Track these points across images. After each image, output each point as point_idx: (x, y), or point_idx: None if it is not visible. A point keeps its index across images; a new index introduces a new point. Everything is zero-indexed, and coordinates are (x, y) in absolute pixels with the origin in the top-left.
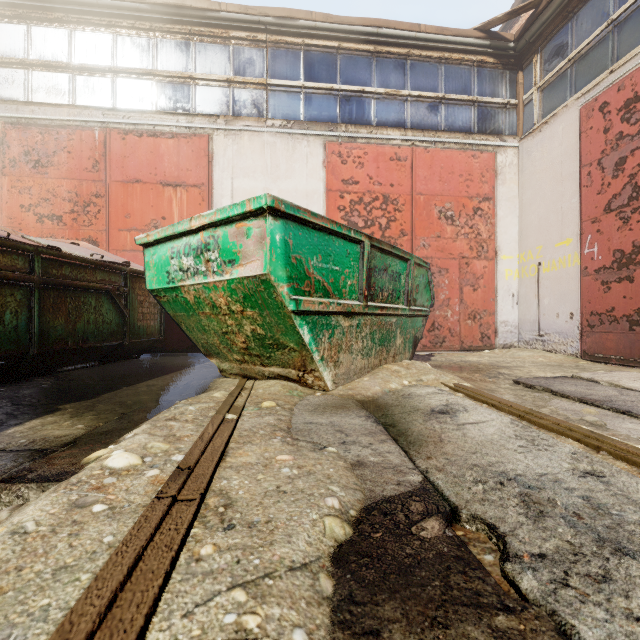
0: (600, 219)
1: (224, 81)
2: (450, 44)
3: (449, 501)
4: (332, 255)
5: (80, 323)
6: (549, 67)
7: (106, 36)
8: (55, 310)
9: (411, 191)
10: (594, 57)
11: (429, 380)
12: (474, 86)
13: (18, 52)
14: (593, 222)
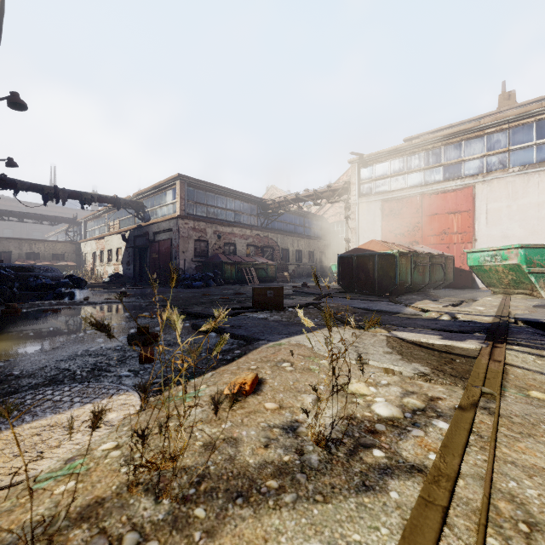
0: None
1: (481, 156)
2: None
3: None
4: (544, 254)
5: (435, 275)
6: None
7: (420, 155)
8: (432, 271)
9: None
10: None
11: None
12: None
13: (386, 173)
14: None
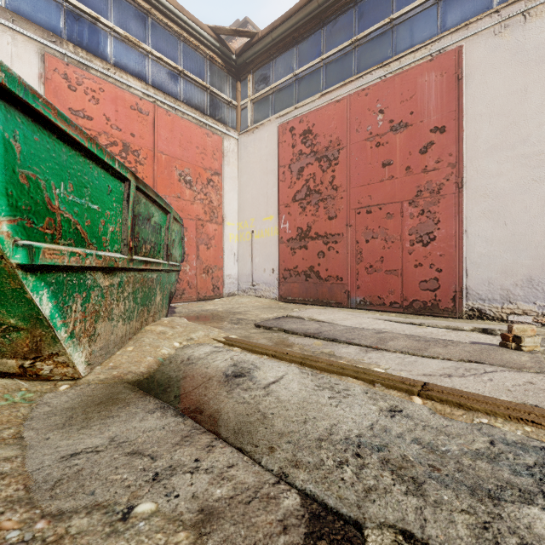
0: (290, 205)
1: None
2: (189, 27)
3: (343, 516)
4: (89, 187)
5: None
6: (258, 88)
7: None
8: None
9: (153, 147)
10: (286, 94)
11: (200, 337)
12: (207, 75)
13: None
14: (286, 207)
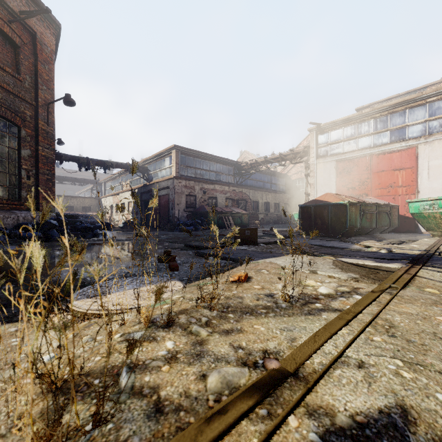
0: None
1: (423, 121)
2: None
3: None
4: None
5: (382, 221)
6: None
7: (369, 122)
8: (378, 218)
9: None
10: None
11: None
12: None
13: (340, 138)
14: None
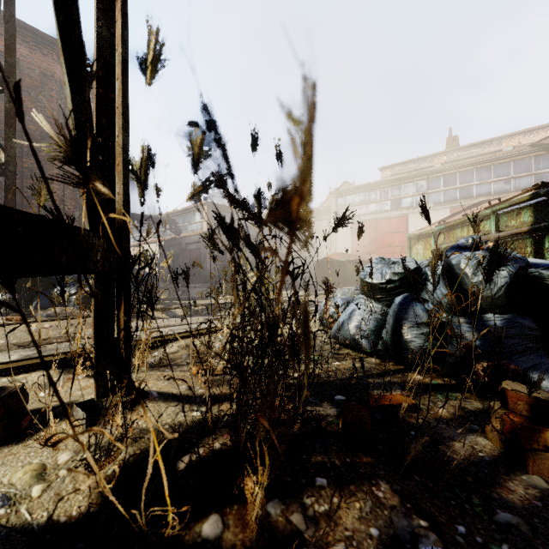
0: None
1: (412, 195)
2: (514, 154)
3: None
4: None
5: None
6: None
7: (376, 191)
8: None
9: None
10: None
11: None
12: (532, 167)
13: (354, 202)
14: None
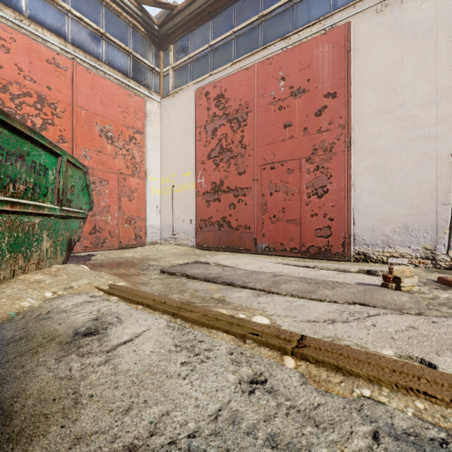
0: (205, 162)
1: None
2: None
3: None
4: None
5: None
6: (179, 57)
7: None
8: None
9: (72, 102)
10: (202, 62)
11: (81, 286)
12: (130, 41)
13: None
14: (202, 163)
